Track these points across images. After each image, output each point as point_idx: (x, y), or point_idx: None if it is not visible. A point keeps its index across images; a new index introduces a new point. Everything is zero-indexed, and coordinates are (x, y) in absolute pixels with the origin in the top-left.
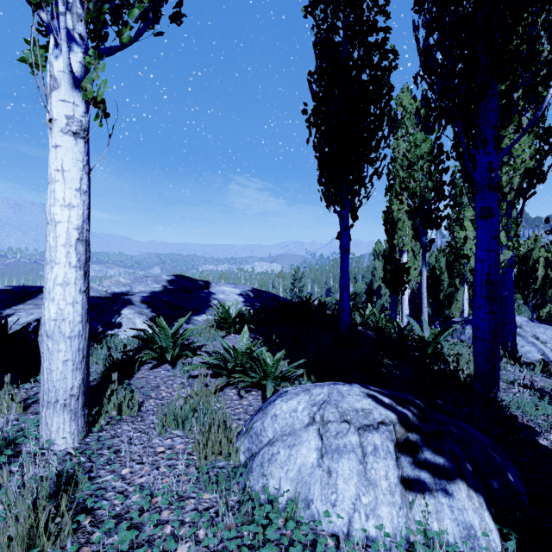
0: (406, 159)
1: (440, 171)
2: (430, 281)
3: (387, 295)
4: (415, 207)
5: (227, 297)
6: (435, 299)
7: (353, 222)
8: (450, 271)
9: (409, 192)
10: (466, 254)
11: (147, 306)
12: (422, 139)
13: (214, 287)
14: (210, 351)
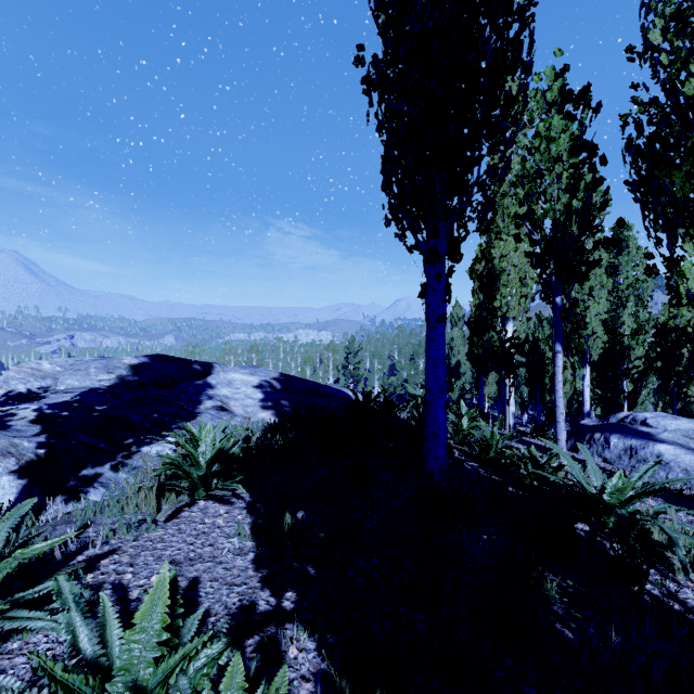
0: (526, 167)
1: (589, 183)
2: (532, 359)
3: (467, 373)
4: (545, 245)
5: (234, 393)
6: (538, 383)
7: (451, 265)
8: (565, 346)
9: (535, 220)
10: (680, 329)
11: (41, 430)
12: (561, 127)
13: (216, 375)
14: (107, 585)
